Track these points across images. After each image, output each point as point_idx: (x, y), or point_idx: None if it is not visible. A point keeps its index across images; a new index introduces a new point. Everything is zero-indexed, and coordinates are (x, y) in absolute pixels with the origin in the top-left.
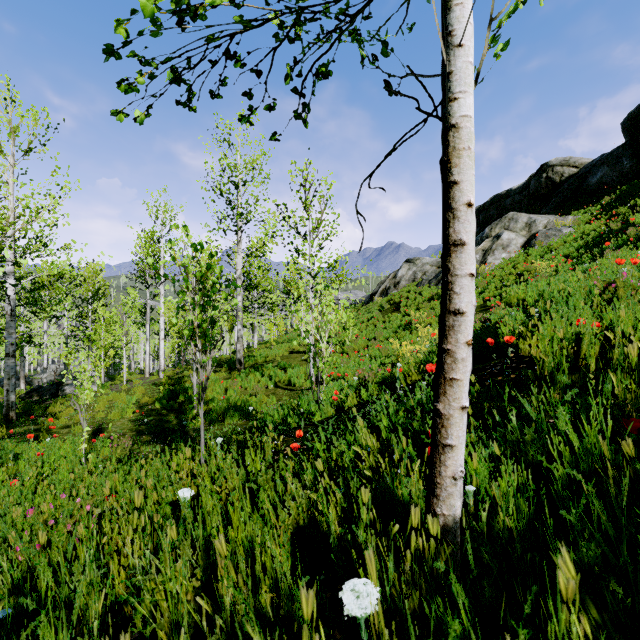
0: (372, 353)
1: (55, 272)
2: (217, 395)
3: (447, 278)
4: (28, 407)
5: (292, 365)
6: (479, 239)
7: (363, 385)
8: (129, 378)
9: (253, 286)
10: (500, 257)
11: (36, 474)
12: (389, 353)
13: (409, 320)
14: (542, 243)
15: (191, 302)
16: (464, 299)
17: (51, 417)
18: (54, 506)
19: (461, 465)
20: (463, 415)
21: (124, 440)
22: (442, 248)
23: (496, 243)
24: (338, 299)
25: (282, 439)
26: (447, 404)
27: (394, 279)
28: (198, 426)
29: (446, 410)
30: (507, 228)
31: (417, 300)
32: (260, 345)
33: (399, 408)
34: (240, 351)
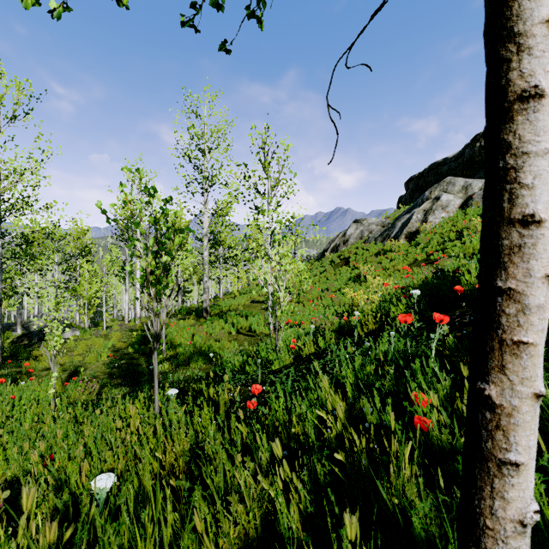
0: (325, 302)
1: (37, 228)
2: (184, 340)
3: (505, 162)
4: (15, 351)
5: (253, 313)
6: (420, 201)
7: (320, 333)
8: (111, 324)
9: (219, 244)
10: (440, 216)
11: (5, 418)
12: (341, 302)
13: (358, 273)
14: (478, 203)
15: (143, 248)
16: (542, 196)
17: (33, 360)
18: (4, 459)
19: (533, 498)
20: (536, 407)
21: (91, 385)
22: (487, 115)
23: (436, 204)
24: (294, 253)
25: (239, 389)
26: (507, 388)
27: (343, 237)
28: (165, 370)
29: (505, 398)
30: (445, 191)
31: (365, 255)
32: (225, 295)
33: (365, 361)
34: (206, 301)
